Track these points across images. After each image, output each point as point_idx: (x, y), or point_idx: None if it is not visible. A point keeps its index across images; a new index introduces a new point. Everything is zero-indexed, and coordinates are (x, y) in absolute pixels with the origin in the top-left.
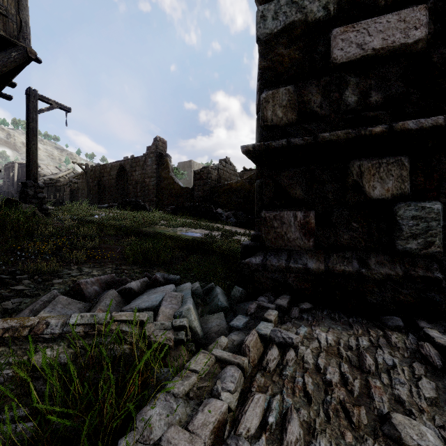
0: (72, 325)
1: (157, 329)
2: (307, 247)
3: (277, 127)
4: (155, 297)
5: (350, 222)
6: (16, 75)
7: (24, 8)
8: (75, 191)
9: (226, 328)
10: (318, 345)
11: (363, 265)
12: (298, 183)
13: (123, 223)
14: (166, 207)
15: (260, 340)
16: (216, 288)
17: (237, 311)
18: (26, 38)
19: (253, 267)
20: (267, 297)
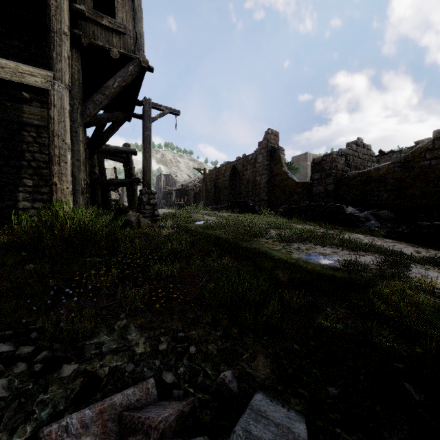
0: None
1: None
2: None
3: None
4: None
5: None
6: (138, 91)
7: (138, 20)
8: (197, 194)
9: None
10: None
11: None
12: None
13: (220, 234)
14: (279, 206)
15: None
16: None
17: None
18: (140, 49)
19: None
20: None
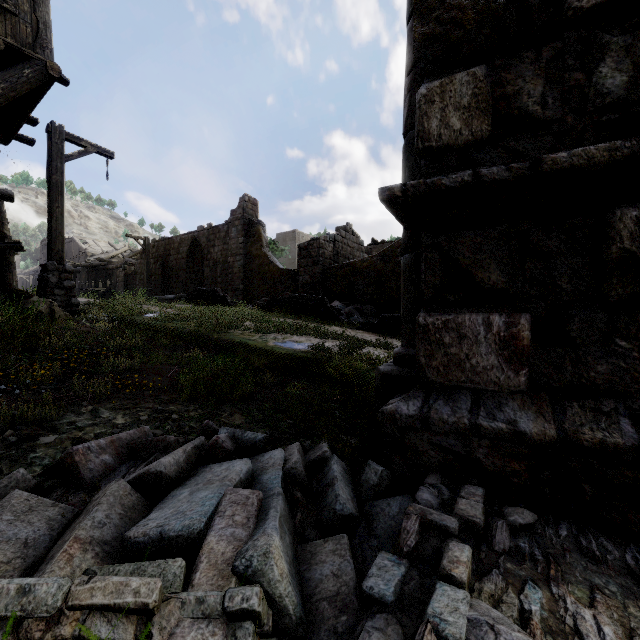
0: None
1: (185, 619)
2: (514, 386)
3: (450, 151)
4: (202, 503)
5: (610, 338)
6: (35, 106)
7: (42, 1)
8: (131, 276)
9: (353, 588)
10: None
11: None
12: (494, 258)
13: (185, 326)
14: (258, 298)
15: None
16: (331, 461)
17: (375, 520)
18: (46, 47)
19: (403, 421)
20: (435, 491)
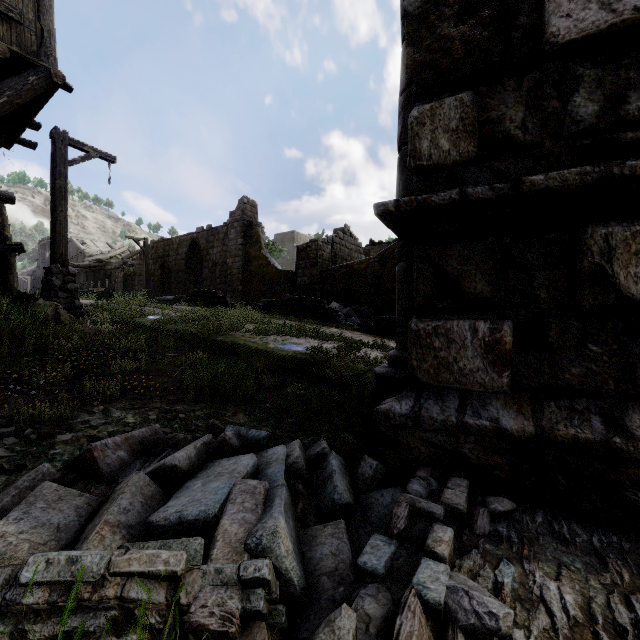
0: (26, 585)
1: (206, 586)
2: (497, 387)
3: (440, 169)
4: (215, 492)
5: (583, 343)
6: (38, 111)
7: (46, 10)
8: (130, 277)
9: (350, 565)
10: (551, 626)
11: (614, 427)
12: (479, 269)
13: (187, 329)
14: (257, 299)
15: (426, 614)
16: (330, 456)
17: (370, 509)
18: (50, 55)
19: (396, 419)
20: (424, 483)
